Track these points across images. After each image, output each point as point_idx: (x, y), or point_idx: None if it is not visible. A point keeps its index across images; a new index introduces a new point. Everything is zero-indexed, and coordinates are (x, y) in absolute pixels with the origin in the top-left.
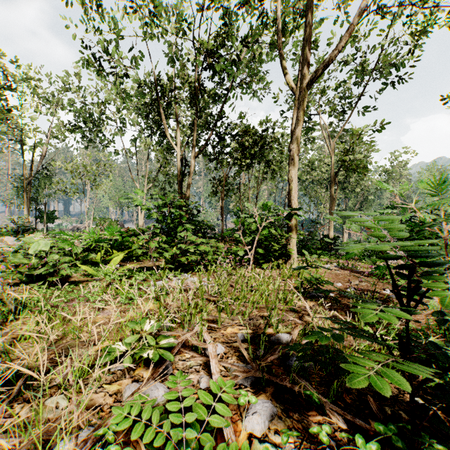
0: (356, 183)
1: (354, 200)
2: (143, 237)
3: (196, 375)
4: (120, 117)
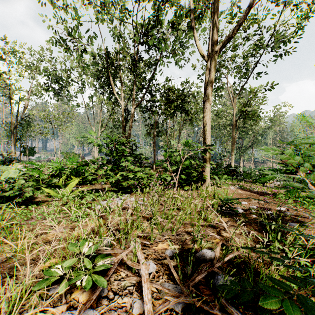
0: (249, 128)
1: (247, 140)
2: (92, 166)
3: (129, 297)
4: (81, 80)
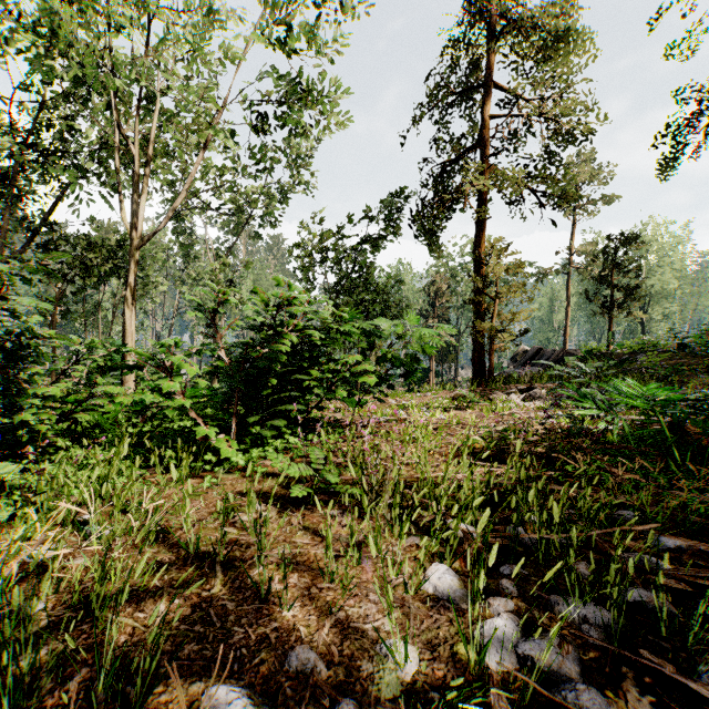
0: None
1: None
2: None
3: None
4: None
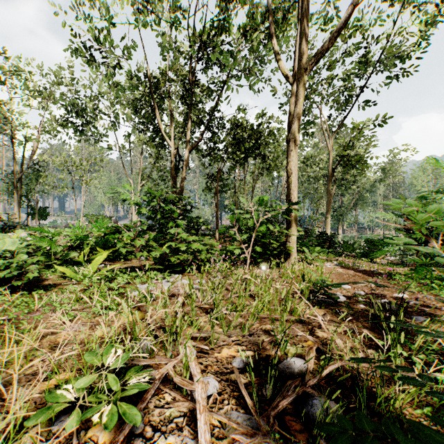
0: (351, 180)
1: (349, 197)
2: (127, 234)
3: (177, 436)
4: (113, 111)
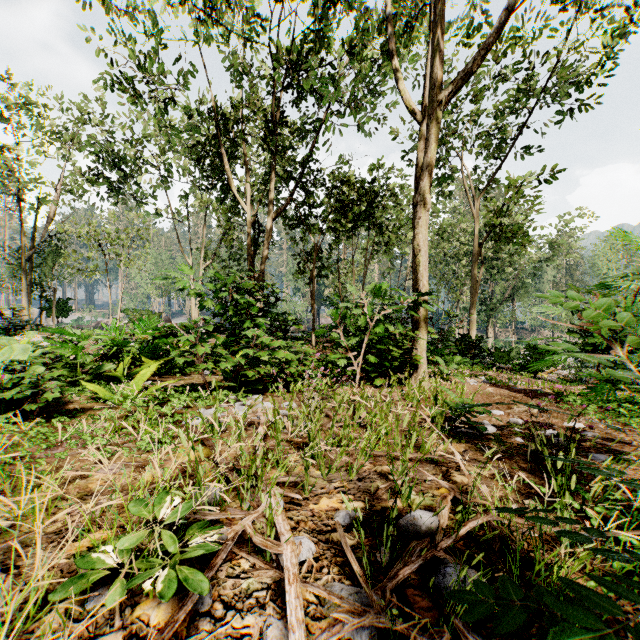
0: (507, 260)
1: (503, 284)
2: (185, 338)
3: (258, 615)
4: (164, 161)
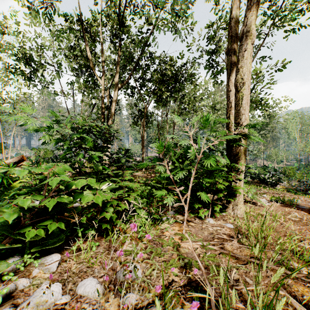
0: None
1: None
2: None
3: None
4: (56, 62)
